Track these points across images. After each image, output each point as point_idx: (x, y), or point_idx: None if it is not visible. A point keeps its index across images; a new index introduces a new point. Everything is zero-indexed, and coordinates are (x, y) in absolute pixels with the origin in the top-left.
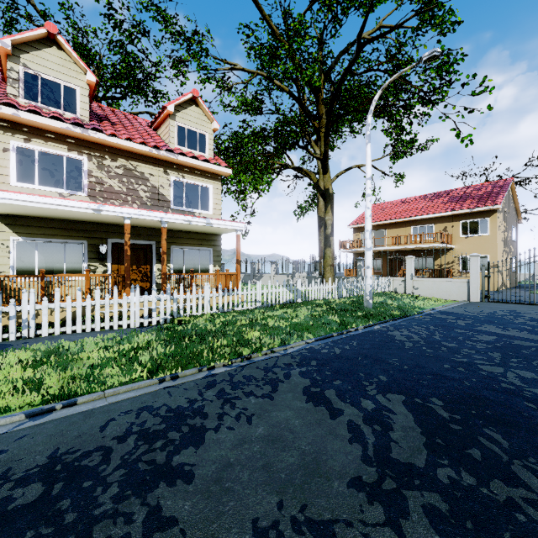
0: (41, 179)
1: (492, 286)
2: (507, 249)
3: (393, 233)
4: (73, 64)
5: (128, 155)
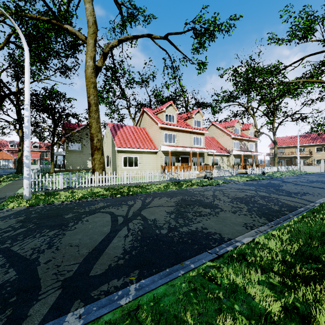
0: (236, 147)
1: None
2: None
3: (288, 150)
4: (239, 124)
5: (244, 140)
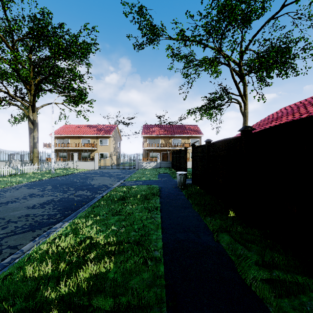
0: None
1: (109, 164)
2: (115, 150)
3: (73, 141)
4: None
5: None
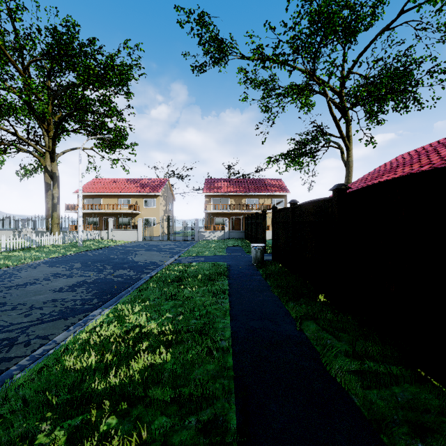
0: None
1: (157, 233)
2: (166, 214)
3: (107, 201)
4: None
5: None
